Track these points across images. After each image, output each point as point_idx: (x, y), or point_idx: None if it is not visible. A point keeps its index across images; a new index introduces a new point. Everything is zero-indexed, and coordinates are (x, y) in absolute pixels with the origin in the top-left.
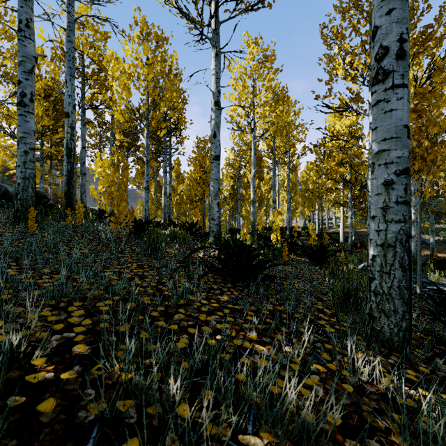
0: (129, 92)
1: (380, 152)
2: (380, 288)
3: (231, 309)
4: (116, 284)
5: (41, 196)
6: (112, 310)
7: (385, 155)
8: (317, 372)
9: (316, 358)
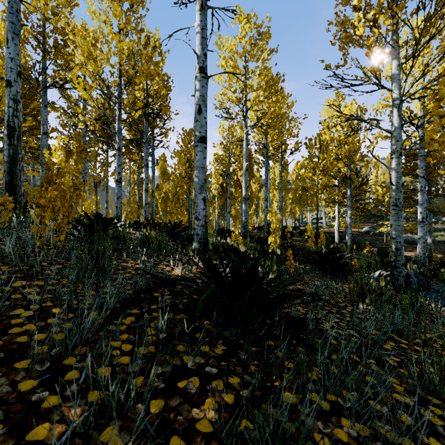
0: (95, 62)
1: None
2: None
3: None
4: None
5: None
6: None
7: None
8: None
9: None
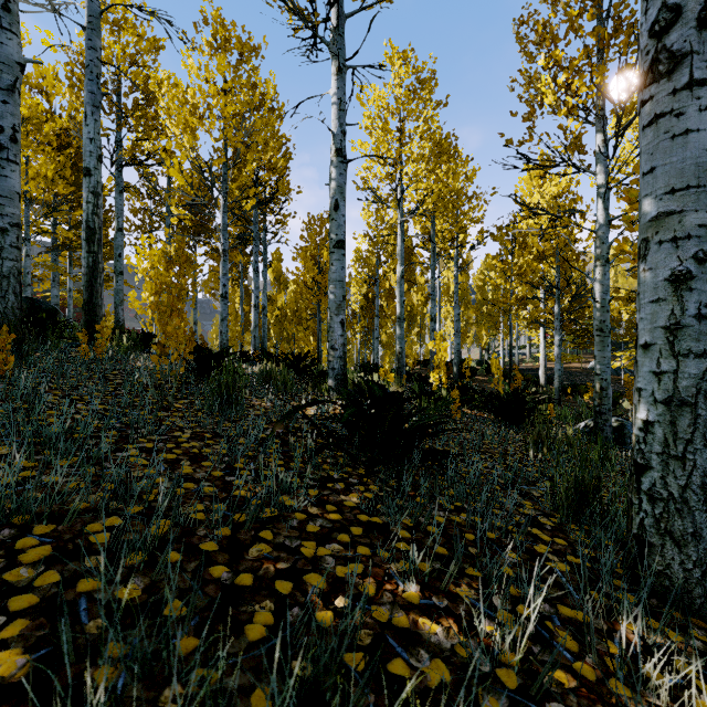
0: (193, 135)
1: (663, 216)
2: (662, 488)
3: (366, 526)
4: (142, 477)
5: (47, 310)
6: (115, 543)
7: (674, 221)
8: (558, 690)
9: (548, 647)
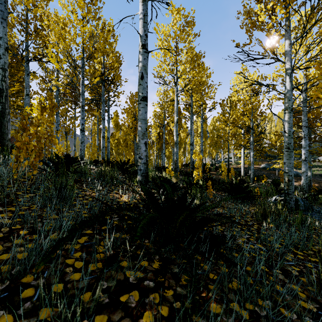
0: (64, 41)
1: None
2: None
3: None
4: None
5: None
6: None
7: None
8: None
9: None
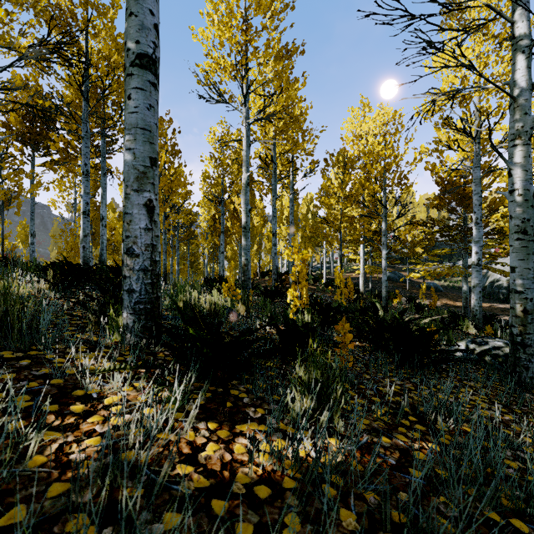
0: None
1: None
2: None
3: None
4: None
5: None
6: None
7: None
8: None
9: None
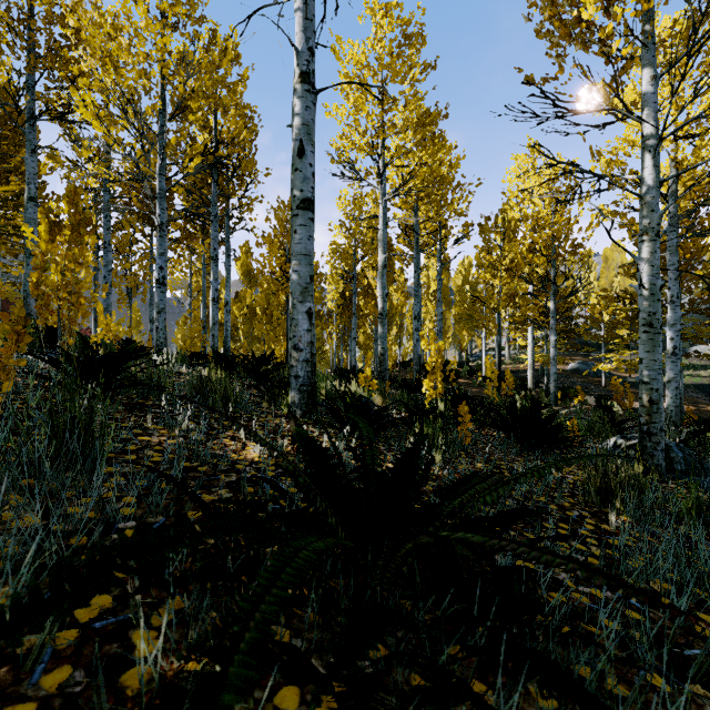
0: (115, 69)
1: None
2: None
3: None
4: None
5: None
6: None
7: None
8: None
9: None
